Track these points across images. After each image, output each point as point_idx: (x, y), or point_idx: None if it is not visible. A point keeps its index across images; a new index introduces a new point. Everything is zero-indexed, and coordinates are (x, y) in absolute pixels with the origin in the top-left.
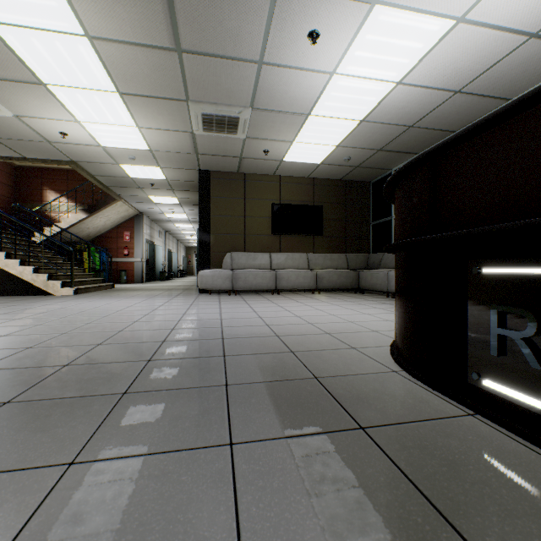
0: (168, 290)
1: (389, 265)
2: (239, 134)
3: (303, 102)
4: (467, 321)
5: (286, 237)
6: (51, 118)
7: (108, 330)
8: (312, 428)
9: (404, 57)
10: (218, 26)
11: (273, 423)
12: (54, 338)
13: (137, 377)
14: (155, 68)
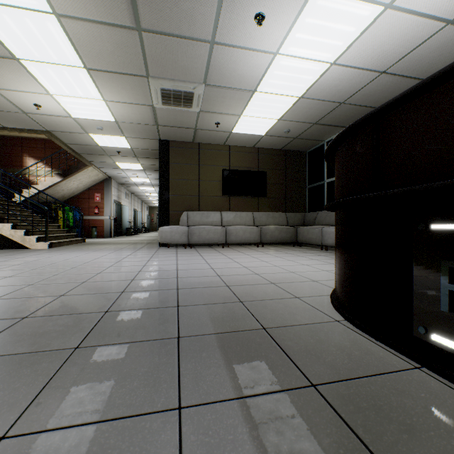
0: (133, 244)
1: (322, 222)
2: (194, 108)
3: (250, 80)
4: (413, 276)
5: (234, 198)
6: (25, 91)
7: (73, 281)
8: (263, 386)
9: (338, 40)
10: (174, 7)
11: (223, 381)
12: (20, 289)
13: (92, 330)
14: (118, 46)
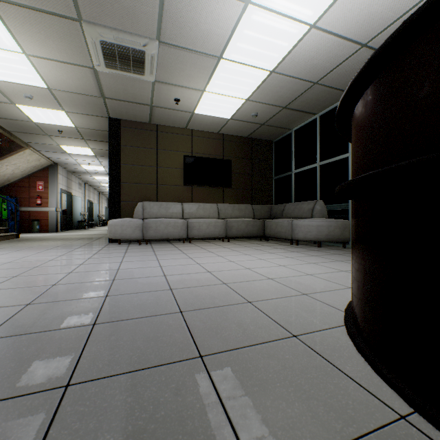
0: (78, 239)
1: (290, 214)
2: (147, 75)
3: (215, 40)
4: None
5: (197, 188)
6: None
7: None
8: None
9: None
10: None
11: None
12: None
13: None
14: None
